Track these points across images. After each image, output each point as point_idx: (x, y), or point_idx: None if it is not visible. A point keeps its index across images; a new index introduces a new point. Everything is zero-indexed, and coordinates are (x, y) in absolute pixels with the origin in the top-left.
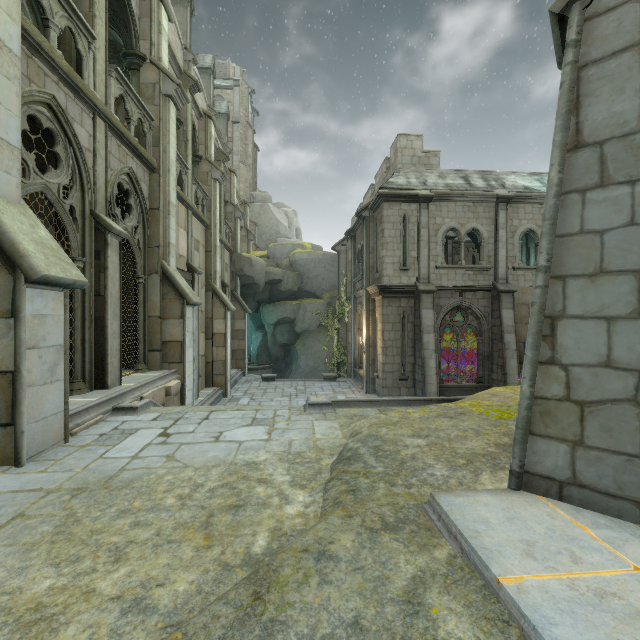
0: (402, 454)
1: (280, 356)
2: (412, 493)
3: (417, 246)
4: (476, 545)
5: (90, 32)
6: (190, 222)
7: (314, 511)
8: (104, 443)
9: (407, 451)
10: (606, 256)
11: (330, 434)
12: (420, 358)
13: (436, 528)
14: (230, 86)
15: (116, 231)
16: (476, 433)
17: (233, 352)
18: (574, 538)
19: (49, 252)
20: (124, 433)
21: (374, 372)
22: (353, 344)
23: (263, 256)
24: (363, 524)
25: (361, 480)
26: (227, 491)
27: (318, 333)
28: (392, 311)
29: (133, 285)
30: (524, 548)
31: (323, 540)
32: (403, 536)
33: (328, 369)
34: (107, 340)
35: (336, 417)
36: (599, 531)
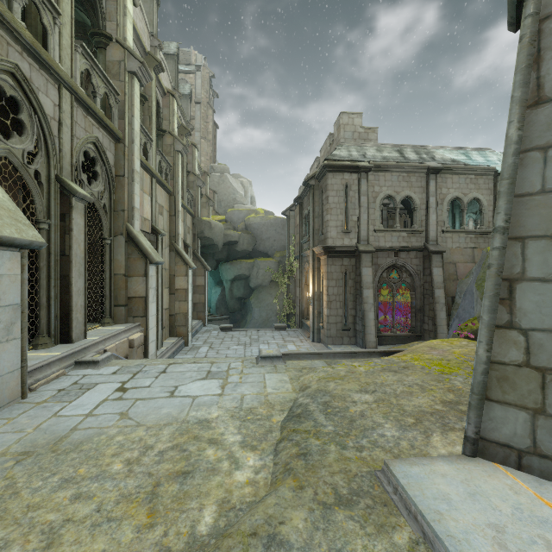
0: (351, 411)
1: (236, 308)
2: (364, 457)
3: (358, 211)
4: (441, 532)
5: (55, 7)
6: (154, 189)
7: (264, 478)
8: (61, 399)
9: (356, 408)
10: None
11: (280, 388)
12: (360, 311)
13: (392, 503)
14: (193, 71)
15: (80, 195)
16: (421, 389)
17: (194, 305)
18: (545, 520)
19: (4, 213)
20: (82, 388)
21: (319, 323)
22: (301, 298)
23: (222, 220)
24: (315, 497)
25: (312, 441)
26: (177, 454)
27: (270, 288)
28: (335, 269)
29: (100, 246)
30: (494, 536)
31: (273, 519)
32: (358, 513)
33: (279, 320)
34: (72, 297)
35: (286, 370)
36: None
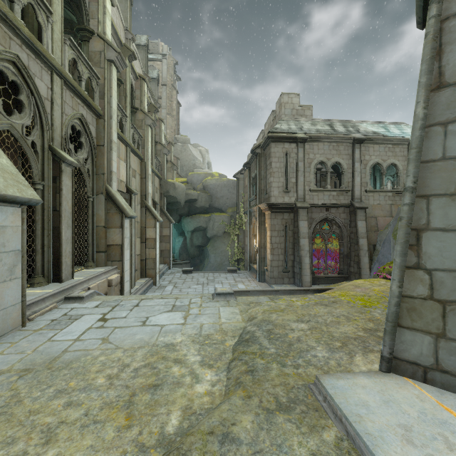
0: (289, 337)
1: (196, 254)
2: (300, 373)
3: (296, 174)
4: (361, 431)
5: (48, 8)
6: (129, 156)
7: (219, 389)
8: (54, 327)
9: (293, 334)
10: None
11: (232, 318)
12: (298, 256)
13: (322, 409)
14: (160, 59)
15: (69, 161)
16: (347, 319)
17: (161, 252)
18: (444, 422)
19: (8, 176)
20: (71, 318)
21: (264, 266)
22: (249, 246)
23: (184, 182)
24: (260, 404)
25: (257, 361)
26: (148, 371)
27: (223, 238)
28: (277, 222)
29: (84, 203)
30: (403, 433)
31: (227, 421)
32: (295, 417)
33: (231, 264)
34: (62, 245)
35: (237, 304)
36: None
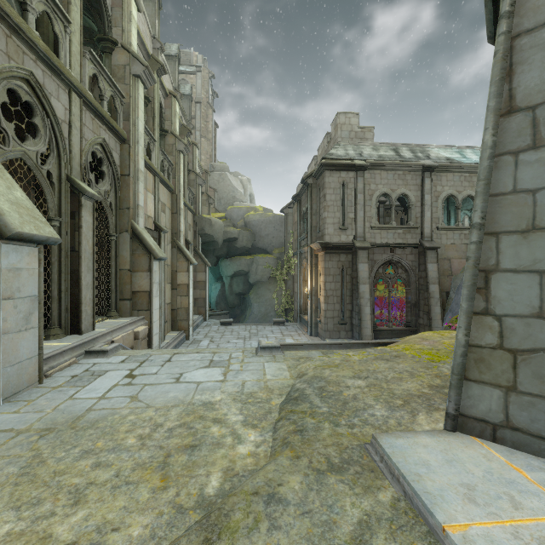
0: (344, 395)
1: (236, 303)
2: (355, 433)
3: (354, 209)
4: (419, 489)
5: (66, 17)
6: (157, 187)
7: (264, 451)
8: (75, 384)
9: (349, 392)
10: (538, 213)
11: (279, 375)
12: (357, 305)
13: (379, 469)
14: (193, 71)
15: (89, 194)
16: (410, 375)
17: (195, 300)
18: (511, 481)
19: (24, 211)
20: (94, 375)
21: (317, 318)
22: (299, 293)
23: (221, 217)
24: (310, 465)
25: (308, 420)
26: (184, 431)
27: (269, 284)
28: (333, 265)
29: (106, 242)
30: (465, 492)
31: (272, 482)
32: (348, 477)
33: (277, 315)
34: (81, 291)
35: (284, 359)
36: (534, 474)
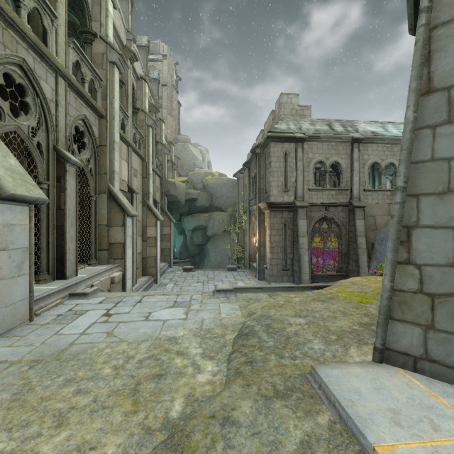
0: (287, 331)
1: (196, 253)
2: (297, 364)
3: (295, 174)
4: (352, 414)
5: (53, 12)
6: (130, 156)
7: (220, 379)
8: (60, 322)
9: (291, 328)
10: (453, 178)
11: (232, 314)
12: (297, 255)
13: (317, 395)
14: (160, 59)
15: (73, 161)
16: (343, 314)
17: (162, 250)
18: (431, 406)
19: (17, 176)
20: (76, 314)
21: (264, 265)
22: (248, 244)
23: (184, 181)
24: (259, 392)
25: (256, 353)
26: (152, 362)
27: (223, 236)
28: (277, 221)
29: (87, 202)
30: (391, 416)
31: (227, 407)
32: (291, 403)
33: (230, 262)
34: (66, 243)
35: (237, 300)
36: (450, 400)
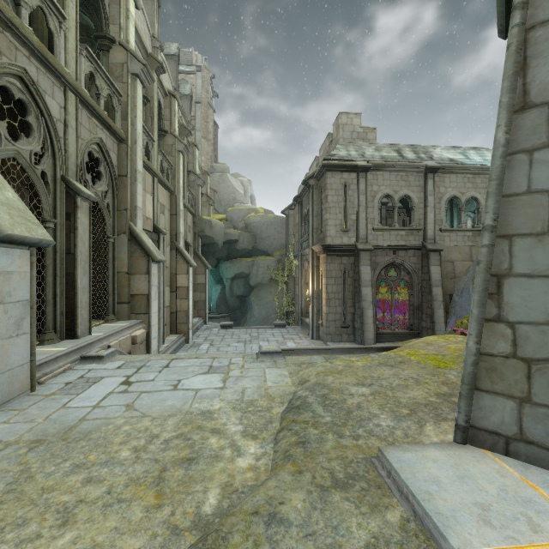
0: (348, 403)
1: (236, 306)
2: (360, 445)
3: (356, 210)
4: (430, 510)
5: (61, 12)
6: (156, 188)
7: (265, 464)
8: (69, 392)
9: (353, 400)
10: None
11: (280, 382)
12: (359, 308)
13: (386, 485)
14: (193, 71)
15: (85, 195)
16: (416, 382)
17: (195, 303)
18: (528, 500)
19: (15, 212)
20: (89, 381)
21: (319, 321)
22: (300, 296)
23: (222, 219)
24: (313, 481)
25: (310, 431)
26: (181, 442)
27: (270, 286)
28: (334, 267)
29: (103, 244)
30: (479, 513)
31: (274, 500)
32: (354, 495)
33: (278, 317)
34: (77, 294)
35: (286, 365)
36: None
